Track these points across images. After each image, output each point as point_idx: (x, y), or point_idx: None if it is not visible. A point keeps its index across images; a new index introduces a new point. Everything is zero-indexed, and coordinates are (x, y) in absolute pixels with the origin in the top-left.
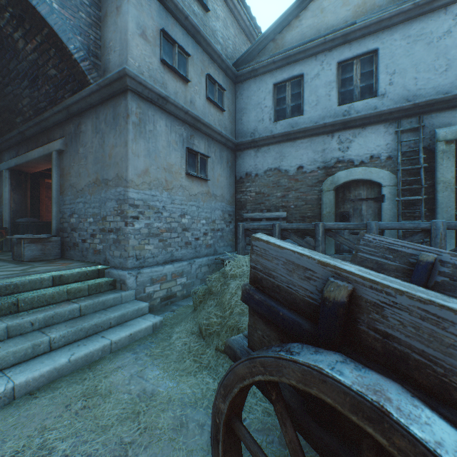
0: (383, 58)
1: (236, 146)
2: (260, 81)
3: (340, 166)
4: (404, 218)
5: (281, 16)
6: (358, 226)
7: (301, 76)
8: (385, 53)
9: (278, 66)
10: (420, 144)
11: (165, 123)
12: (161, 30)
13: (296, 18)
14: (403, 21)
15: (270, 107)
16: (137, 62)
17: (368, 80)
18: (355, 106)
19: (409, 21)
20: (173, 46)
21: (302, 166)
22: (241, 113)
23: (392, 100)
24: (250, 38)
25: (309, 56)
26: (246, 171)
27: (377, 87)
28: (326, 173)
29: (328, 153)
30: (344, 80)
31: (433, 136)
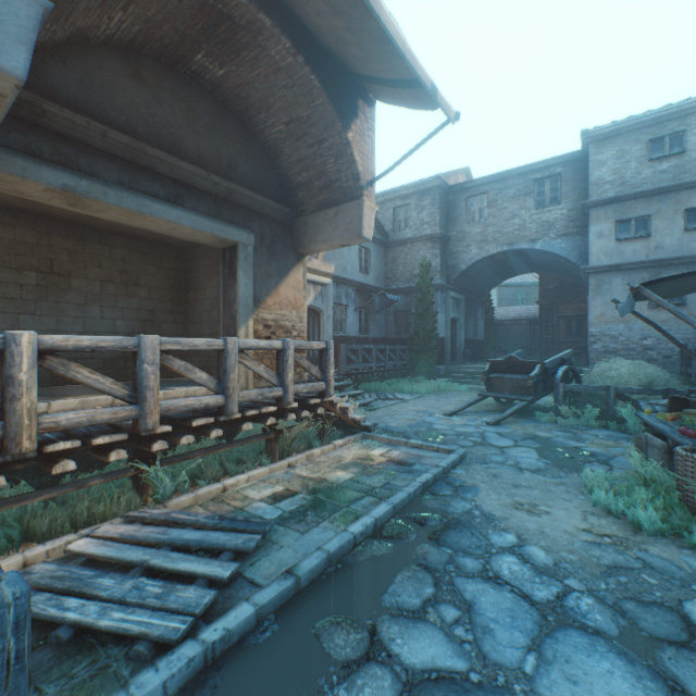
0: None
1: None
2: None
3: None
4: None
5: None
6: None
7: None
8: None
9: None
10: None
11: (620, 278)
12: (614, 221)
13: None
14: None
15: None
16: (594, 255)
17: None
18: None
19: None
20: (629, 221)
21: None
22: None
23: None
24: None
25: None
26: None
27: None
28: None
29: None
30: None
31: None
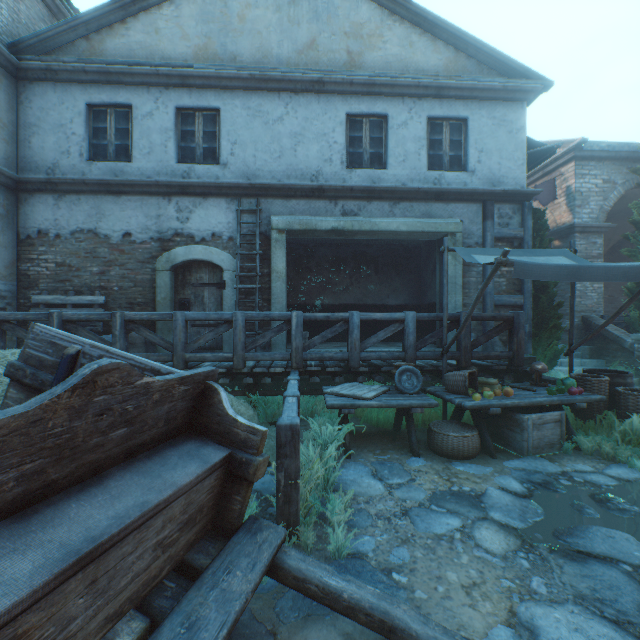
0: (225, 122)
1: (19, 183)
2: (64, 91)
3: (180, 241)
4: (245, 309)
5: (97, 8)
6: (165, 316)
7: (130, 107)
8: (228, 117)
9: (93, 79)
10: (257, 229)
11: None
12: None
13: (122, 24)
14: (244, 89)
15: (81, 136)
16: None
17: (212, 142)
18: (196, 169)
19: (250, 91)
20: None
21: (131, 233)
22: (30, 132)
23: (234, 173)
24: (61, 16)
25: (140, 83)
26: (40, 226)
27: (220, 154)
28: (163, 247)
29: (165, 221)
30: (186, 132)
31: (270, 222)
